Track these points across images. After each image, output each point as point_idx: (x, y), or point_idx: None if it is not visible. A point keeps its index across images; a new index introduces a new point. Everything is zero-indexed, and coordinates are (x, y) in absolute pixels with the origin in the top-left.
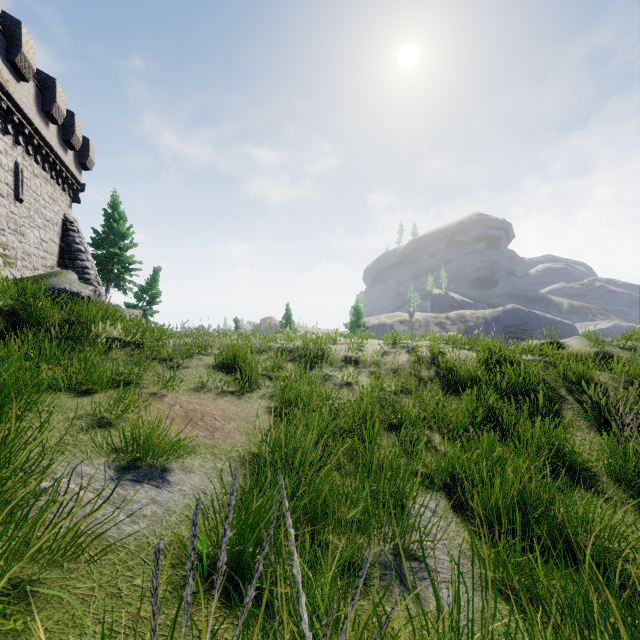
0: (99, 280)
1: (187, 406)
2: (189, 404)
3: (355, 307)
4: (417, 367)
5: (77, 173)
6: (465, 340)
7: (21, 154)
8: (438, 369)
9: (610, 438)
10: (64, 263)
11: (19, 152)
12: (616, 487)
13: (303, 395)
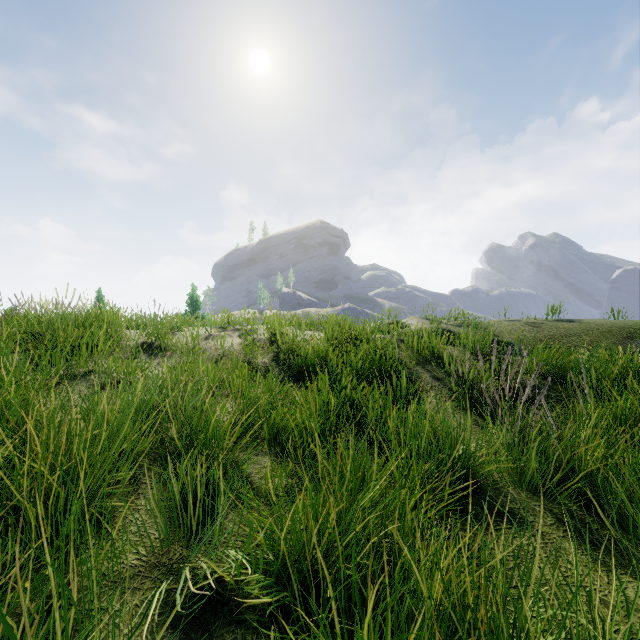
0: None
1: None
2: None
3: (192, 295)
4: (250, 352)
5: None
6: (311, 322)
7: None
8: (278, 353)
9: (497, 423)
10: None
11: None
12: (532, 504)
13: None
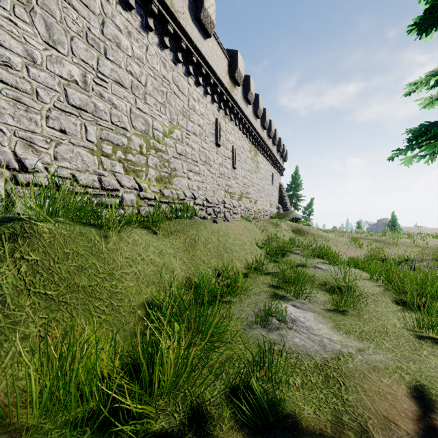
0: (290, 207)
1: (340, 250)
2: (340, 250)
3: None
4: None
5: (282, 165)
6: None
7: (272, 168)
8: None
9: None
10: (279, 202)
11: (272, 168)
12: None
13: (376, 252)
